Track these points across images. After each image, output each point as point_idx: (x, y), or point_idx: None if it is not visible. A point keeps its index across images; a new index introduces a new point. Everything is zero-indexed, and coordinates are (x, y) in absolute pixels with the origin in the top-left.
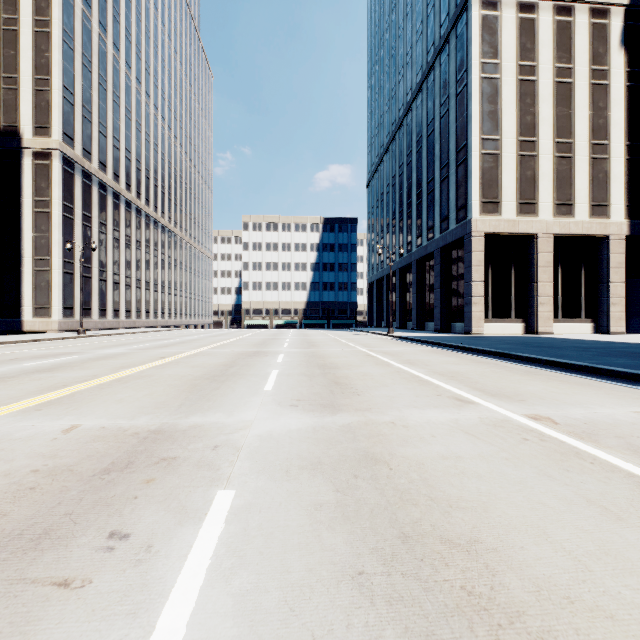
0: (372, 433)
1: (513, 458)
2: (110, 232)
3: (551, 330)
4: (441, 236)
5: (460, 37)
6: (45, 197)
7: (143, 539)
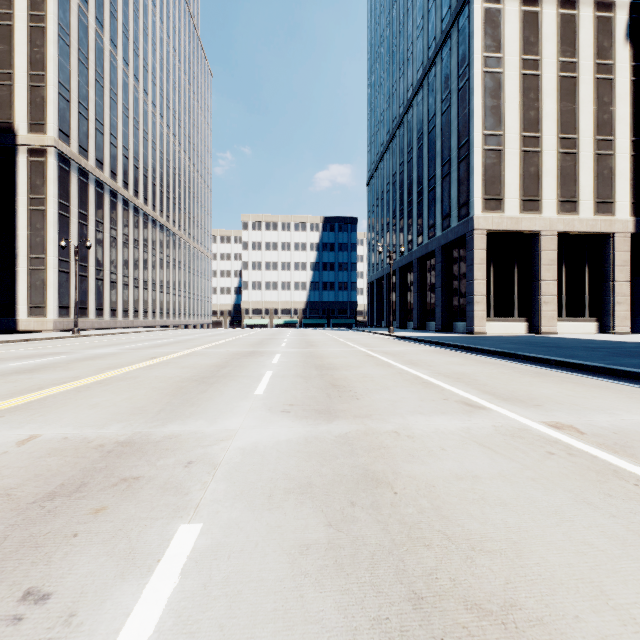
0: (372, 445)
1: (541, 478)
2: (107, 231)
3: (555, 330)
4: (442, 234)
5: (462, 31)
6: (40, 195)
7: (66, 602)
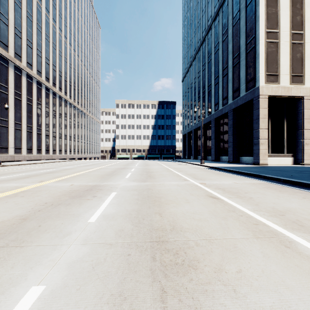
0: None
1: None
2: (35, 104)
3: None
4: (233, 101)
5: None
6: None
7: None
